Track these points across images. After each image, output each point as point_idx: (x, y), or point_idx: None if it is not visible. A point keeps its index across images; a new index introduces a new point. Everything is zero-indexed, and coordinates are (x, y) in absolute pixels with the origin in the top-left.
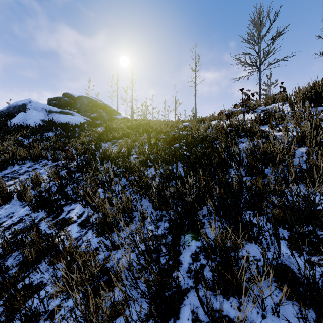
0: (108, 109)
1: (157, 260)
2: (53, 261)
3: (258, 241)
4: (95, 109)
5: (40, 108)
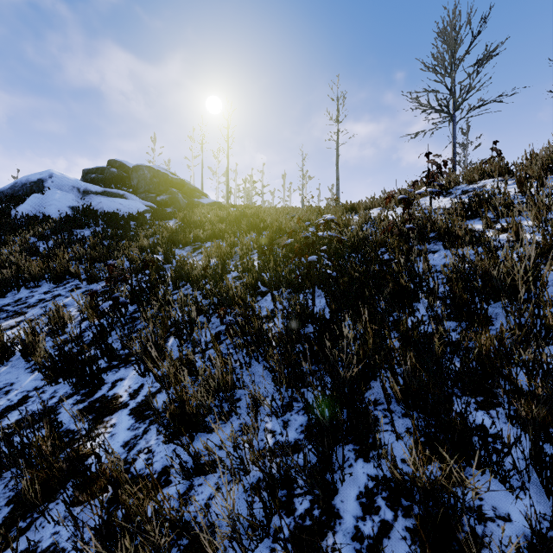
0: (186, 187)
1: (287, 504)
2: (79, 496)
3: (499, 472)
4: (164, 187)
5: (69, 187)
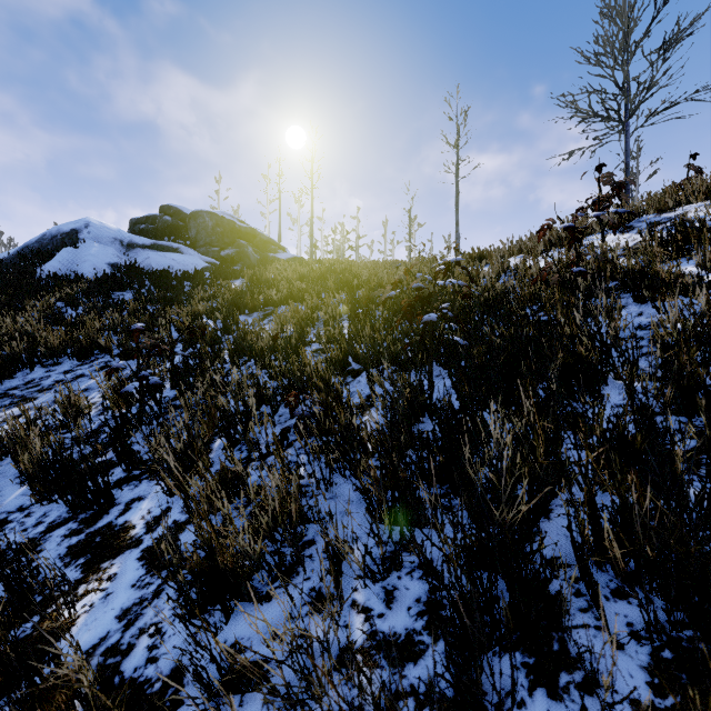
0: (258, 239)
1: None
2: None
3: None
4: (230, 239)
5: (109, 239)
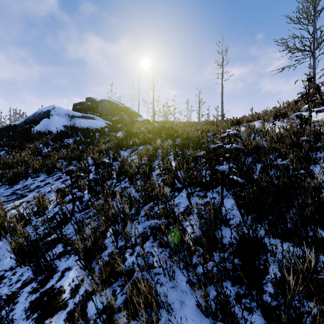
0: (129, 111)
1: None
2: None
3: None
4: (116, 112)
5: (63, 114)
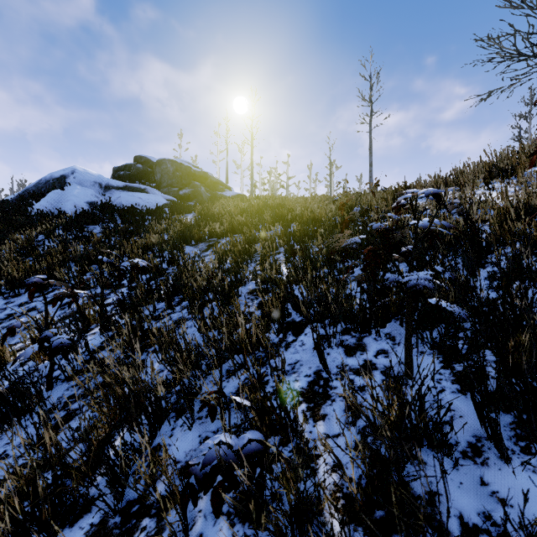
0: (209, 180)
1: None
2: None
3: None
4: (187, 181)
5: (90, 182)
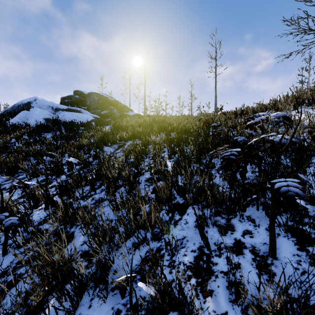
0: (119, 105)
1: None
2: None
3: None
4: (106, 106)
5: (46, 106)
